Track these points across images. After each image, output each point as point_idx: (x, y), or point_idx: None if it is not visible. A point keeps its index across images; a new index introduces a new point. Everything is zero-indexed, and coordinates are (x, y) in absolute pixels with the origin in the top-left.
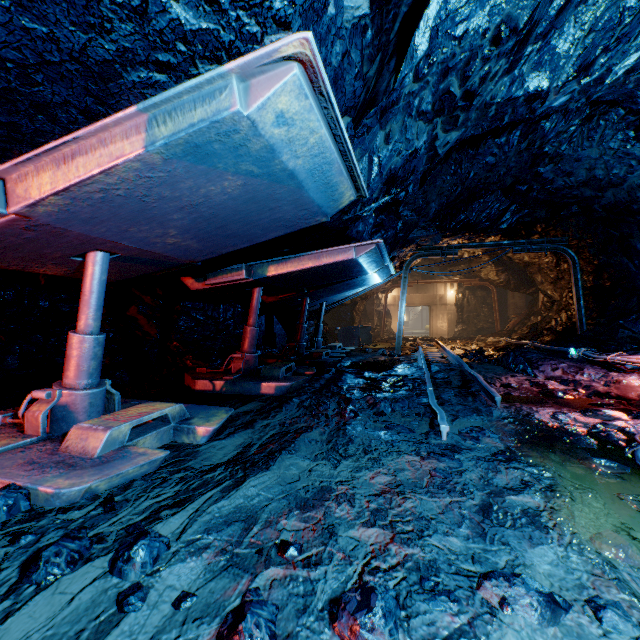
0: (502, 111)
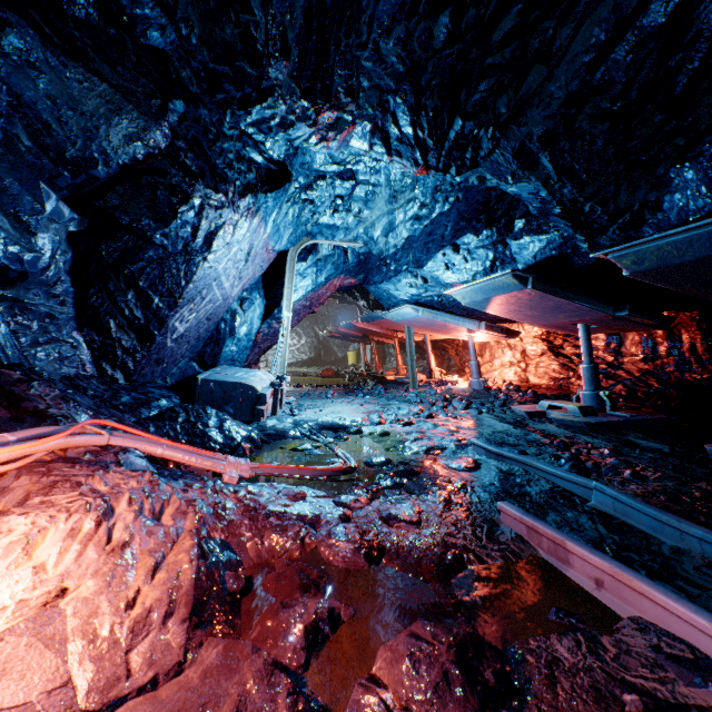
0: (445, 171)
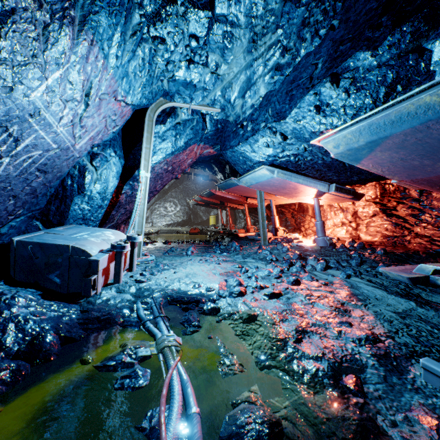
0: None
